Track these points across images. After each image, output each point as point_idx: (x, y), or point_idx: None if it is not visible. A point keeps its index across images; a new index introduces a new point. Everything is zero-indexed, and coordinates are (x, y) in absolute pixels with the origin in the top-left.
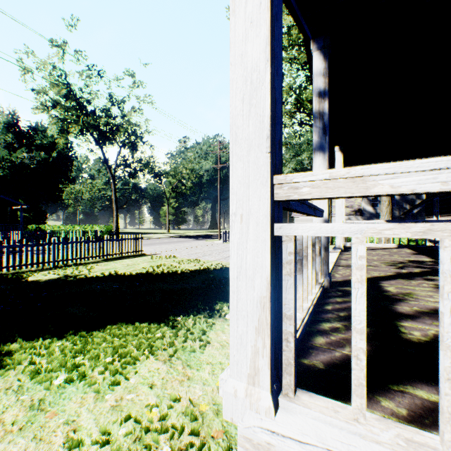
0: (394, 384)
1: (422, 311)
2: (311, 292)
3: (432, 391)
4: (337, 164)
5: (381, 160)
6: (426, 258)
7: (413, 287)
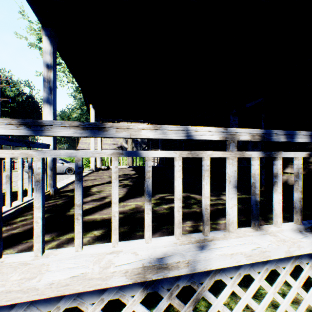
0: (27, 240)
1: (96, 198)
2: (22, 199)
3: (47, 236)
4: (91, 116)
5: (120, 118)
6: (134, 172)
7: (107, 187)
